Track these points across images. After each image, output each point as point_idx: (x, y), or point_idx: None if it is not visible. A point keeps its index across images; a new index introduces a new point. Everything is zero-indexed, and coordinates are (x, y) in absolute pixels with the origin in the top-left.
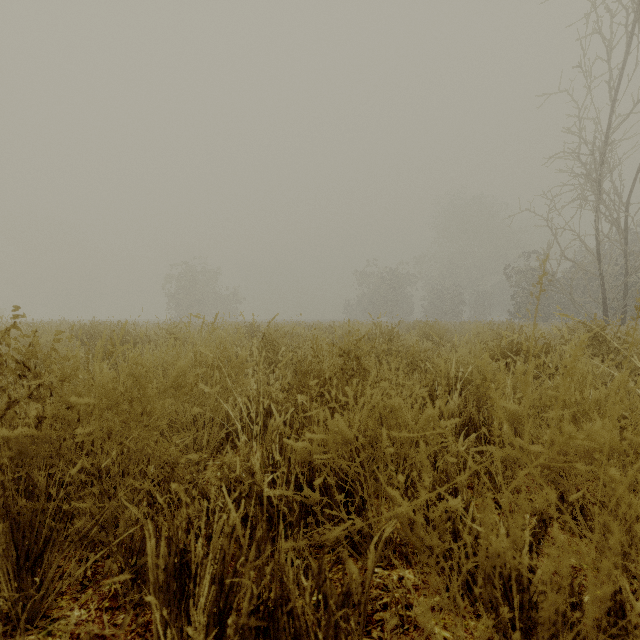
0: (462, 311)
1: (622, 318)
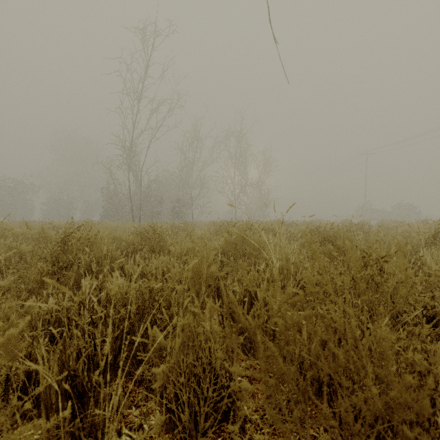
0: (74, 214)
1: (140, 219)
